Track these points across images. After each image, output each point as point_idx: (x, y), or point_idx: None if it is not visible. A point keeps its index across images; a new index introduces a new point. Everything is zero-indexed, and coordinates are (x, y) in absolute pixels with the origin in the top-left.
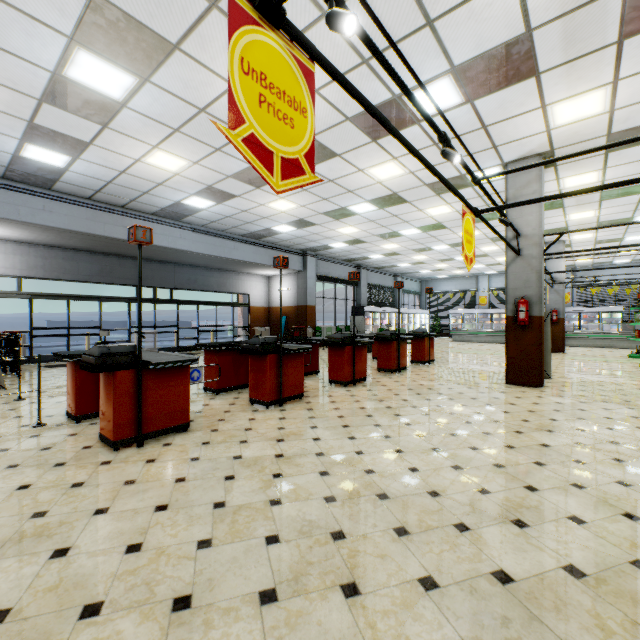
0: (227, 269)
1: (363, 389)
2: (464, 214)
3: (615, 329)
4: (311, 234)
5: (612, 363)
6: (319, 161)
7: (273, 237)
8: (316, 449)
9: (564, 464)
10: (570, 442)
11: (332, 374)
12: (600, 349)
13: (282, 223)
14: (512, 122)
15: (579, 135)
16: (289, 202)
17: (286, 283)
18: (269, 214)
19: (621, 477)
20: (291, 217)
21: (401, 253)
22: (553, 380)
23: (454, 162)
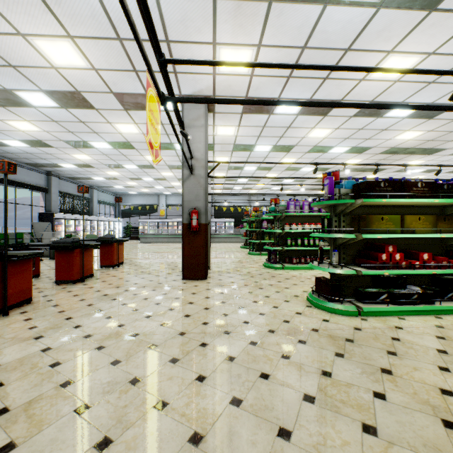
0: None
1: (18, 320)
2: (149, 85)
3: (231, 231)
4: None
5: (236, 253)
6: None
7: None
8: None
9: (256, 388)
10: (247, 344)
11: None
12: (227, 243)
13: None
14: (191, 49)
15: (231, 89)
16: None
17: None
18: None
19: (302, 386)
20: None
21: (95, 166)
22: (212, 270)
23: None
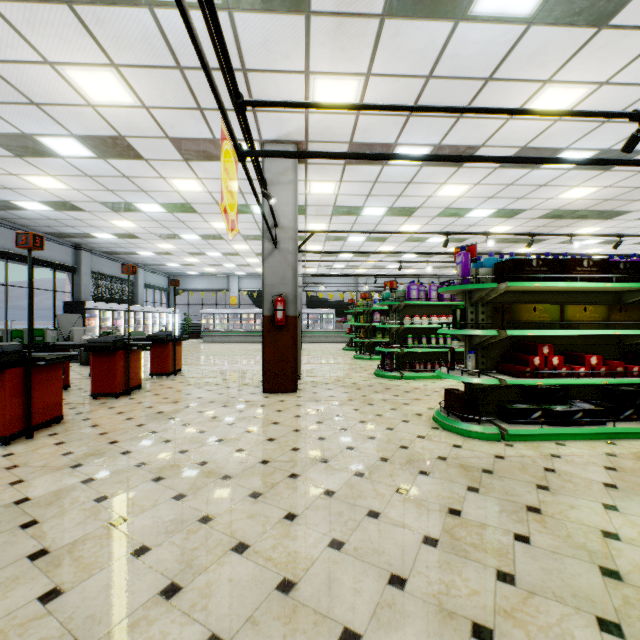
0: None
1: (47, 443)
2: (224, 138)
3: (330, 327)
4: None
5: (337, 356)
6: None
7: None
8: None
9: (363, 529)
10: (351, 475)
11: None
12: (324, 344)
13: None
14: (275, 80)
15: (330, 132)
16: None
17: None
18: None
19: (422, 527)
20: None
21: (141, 236)
22: (304, 380)
23: None
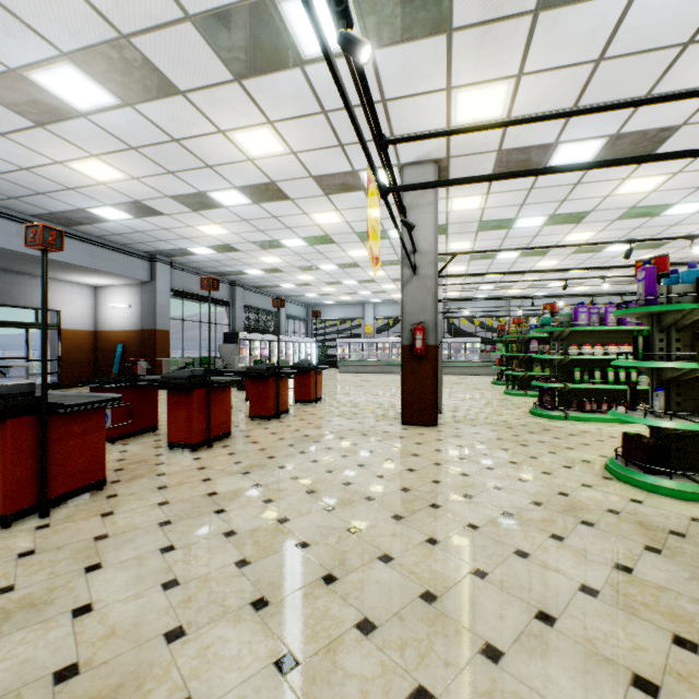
0: (13, 269)
1: (222, 453)
2: (369, 182)
3: (476, 358)
4: (159, 229)
5: (483, 391)
6: (149, 96)
7: (95, 226)
8: (64, 654)
9: (508, 565)
10: (496, 513)
11: (173, 433)
12: (468, 377)
13: (106, 203)
14: (415, 103)
15: (475, 144)
16: (110, 167)
17: (125, 298)
18: (77, 183)
19: (579, 575)
20: (119, 195)
21: (284, 270)
22: (444, 415)
23: (361, 56)
